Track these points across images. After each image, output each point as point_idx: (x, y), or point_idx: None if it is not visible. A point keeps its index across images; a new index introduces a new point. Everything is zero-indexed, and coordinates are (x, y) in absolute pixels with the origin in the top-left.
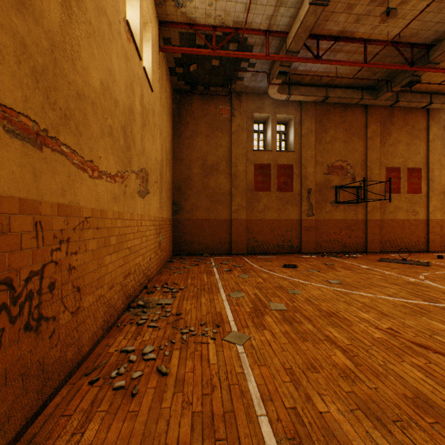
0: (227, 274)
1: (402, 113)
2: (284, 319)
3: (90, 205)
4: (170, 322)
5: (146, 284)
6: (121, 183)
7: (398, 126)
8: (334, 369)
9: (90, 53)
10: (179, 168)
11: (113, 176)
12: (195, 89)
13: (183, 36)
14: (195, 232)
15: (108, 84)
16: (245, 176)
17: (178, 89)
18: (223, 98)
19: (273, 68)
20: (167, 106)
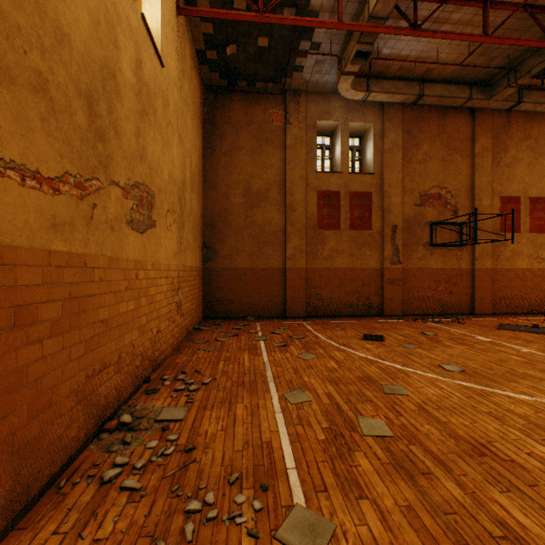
0: (281, 353)
1: (522, 121)
2: (395, 464)
3: None
4: (169, 475)
5: (148, 373)
6: (77, 199)
7: (517, 140)
8: None
9: None
10: (212, 197)
11: (50, 179)
12: (234, 85)
13: None
14: (235, 286)
15: None
16: (305, 208)
17: (211, 85)
18: (274, 99)
19: (347, 49)
20: (193, 104)
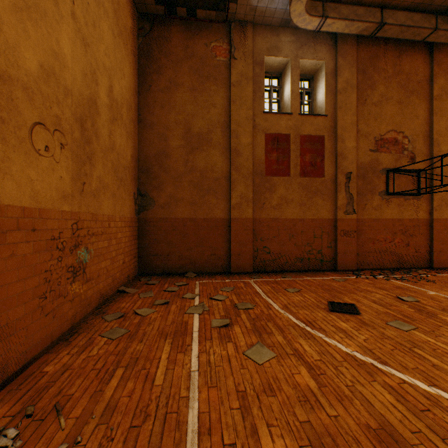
0: (220, 345)
1: None
2: None
3: None
4: None
5: None
6: None
7: None
8: None
9: None
10: (147, 138)
11: None
12: (173, 14)
13: None
14: (174, 239)
15: None
16: (252, 152)
17: (146, 14)
18: (217, 31)
19: None
20: (116, 17)
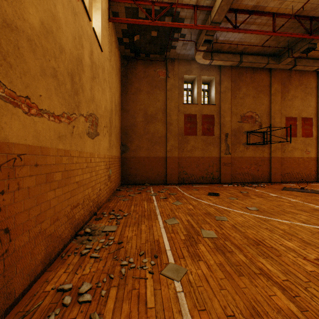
0: (164, 202)
1: (297, 75)
2: (217, 248)
3: (26, 142)
4: (112, 252)
5: (95, 211)
6: (67, 124)
7: (295, 85)
8: (280, 317)
9: None
10: (126, 117)
11: (58, 116)
12: (138, 56)
13: (128, 10)
14: (139, 167)
15: (51, 28)
16: (177, 123)
17: (125, 56)
18: (160, 63)
19: (200, 38)
20: (116, 67)
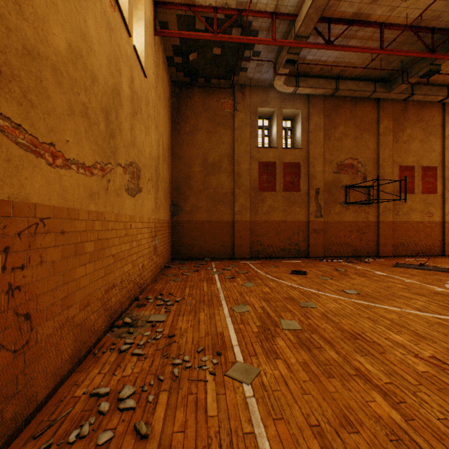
0: (230, 283)
1: (416, 108)
2: (300, 343)
3: (50, 202)
4: (160, 348)
5: (137, 294)
6: (101, 177)
7: (412, 122)
8: (378, 427)
9: (48, 1)
10: (177, 166)
11: (89, 167)
12: (195, 81)
13: (182, 19)
14: (195, 235)
15: (81, 51)
16: (249, 175)
17: (177, 81)
18: (225, 91)
19: (280, 57)
20: (164, 98)
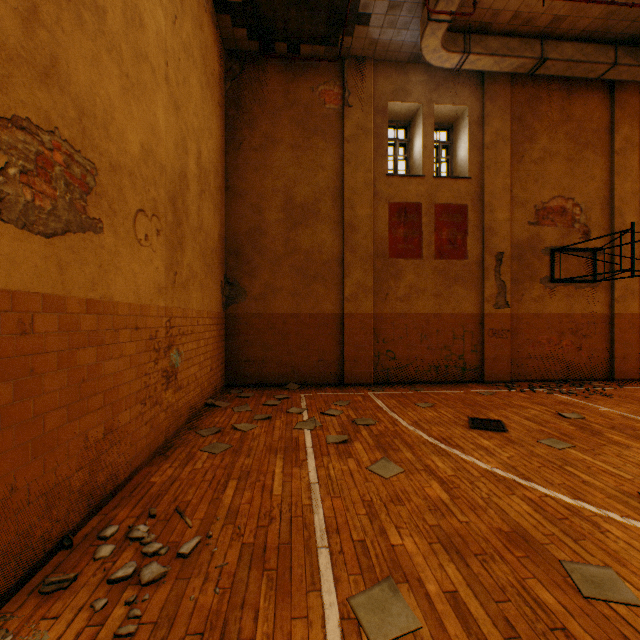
0: (339, 460)
1: None
2: None
3: None
4: None
5: (75, 523)
6: None
7: None
8: None
9: None
10: (237, 211)
11: None
12: (269, 51)
13: None
14: (271, 340)
15: None
16: (372, 227)
17: (236, 51)
18: (327, 70)
19: None
20: (204, 64)
